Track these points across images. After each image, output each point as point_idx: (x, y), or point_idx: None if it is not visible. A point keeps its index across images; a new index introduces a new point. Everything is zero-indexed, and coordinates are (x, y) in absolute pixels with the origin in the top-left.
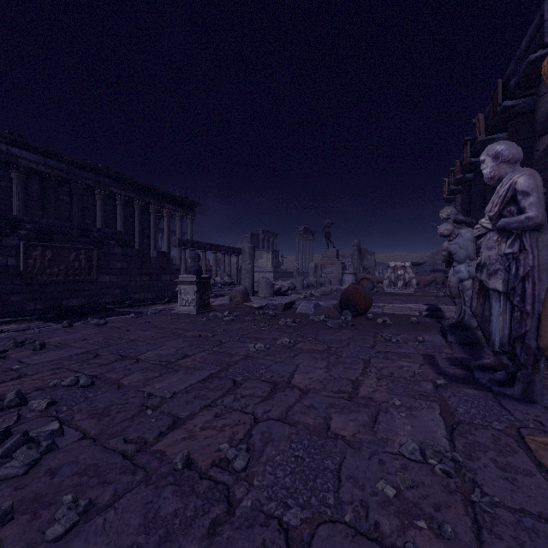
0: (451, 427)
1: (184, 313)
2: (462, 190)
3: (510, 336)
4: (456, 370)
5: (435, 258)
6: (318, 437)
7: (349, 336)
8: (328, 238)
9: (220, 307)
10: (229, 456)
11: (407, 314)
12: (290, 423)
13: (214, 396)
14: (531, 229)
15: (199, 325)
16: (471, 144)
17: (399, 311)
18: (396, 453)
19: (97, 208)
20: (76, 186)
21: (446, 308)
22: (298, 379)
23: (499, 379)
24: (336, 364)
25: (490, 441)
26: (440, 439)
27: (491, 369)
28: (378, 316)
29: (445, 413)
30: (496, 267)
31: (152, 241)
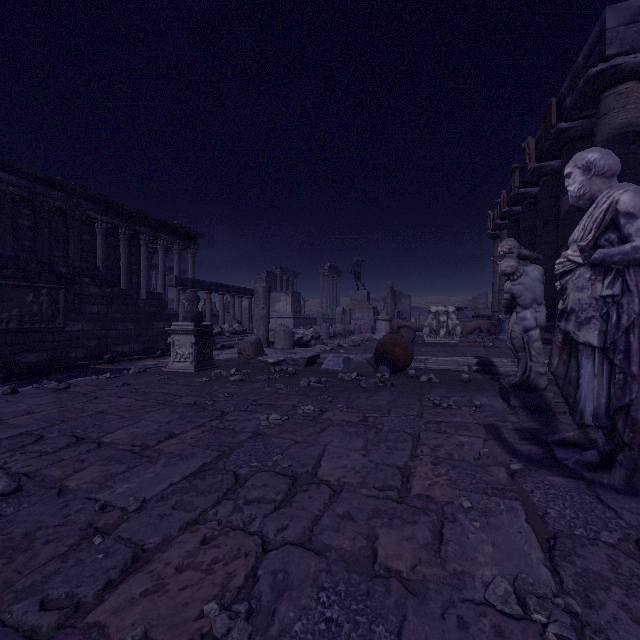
0: (548, 544)
1: (178, 372)
2: (509, 225)
3: (609, 407)
4: (530, 447)
5: (477, 302)
6: (361, 577)
7: (389, 400)
8: (358, 278)
9: (226, 363)
10: (217, 631)
11: (454, 369)
12: (317, 550)
13: (204, 503)
14: (638, 263)
15: (196, 388)
16: (519, 172)
17: (445, 365)
18: (481, 601)
19: (69, 237)
20: (41, 208)
21: (499, 362)
22: (327, 469)
23: (591, 462)
24: (376, 442)
25: (607, 568)
26: (538, 569)
27: (575, 445)
28: (420, 372)
29: (533, 518)
30: (589, 314)
31: (143, 280)
